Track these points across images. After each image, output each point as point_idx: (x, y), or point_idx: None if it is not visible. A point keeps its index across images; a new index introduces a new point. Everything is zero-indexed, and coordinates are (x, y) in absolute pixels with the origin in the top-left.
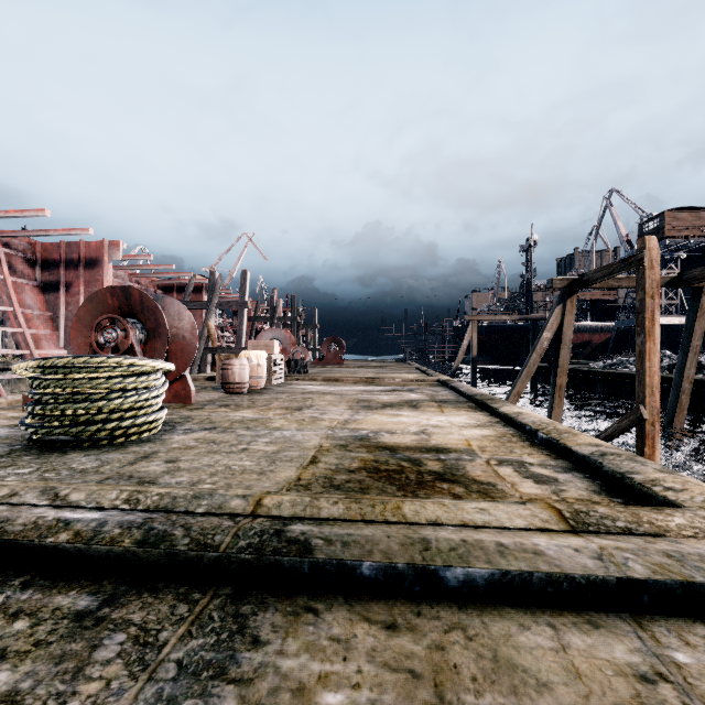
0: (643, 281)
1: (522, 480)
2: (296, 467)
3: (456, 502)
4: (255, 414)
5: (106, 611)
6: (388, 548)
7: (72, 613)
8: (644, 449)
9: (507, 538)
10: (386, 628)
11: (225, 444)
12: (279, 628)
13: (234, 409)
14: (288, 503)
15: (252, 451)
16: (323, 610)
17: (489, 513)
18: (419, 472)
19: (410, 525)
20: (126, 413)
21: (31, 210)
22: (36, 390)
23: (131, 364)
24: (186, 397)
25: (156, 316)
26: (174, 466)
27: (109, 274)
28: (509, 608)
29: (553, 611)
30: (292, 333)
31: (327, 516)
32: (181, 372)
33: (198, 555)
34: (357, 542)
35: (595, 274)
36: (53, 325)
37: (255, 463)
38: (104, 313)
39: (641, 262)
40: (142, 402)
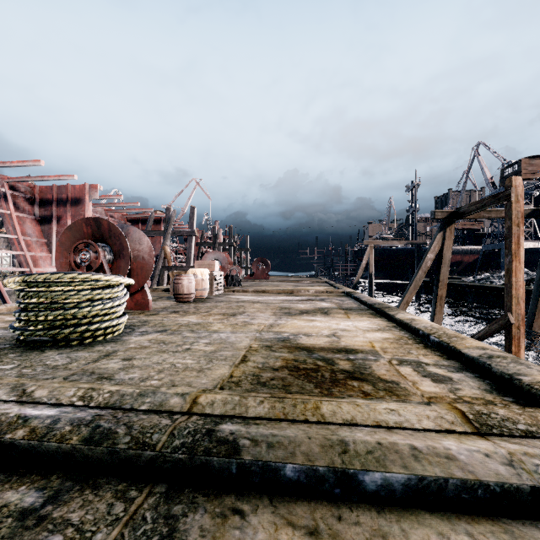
0: (510, 212)
1: (421, 379)
2: (229, 365)
3: (368, 403)
4: (198, 319)
5: (48, 509)
6: (309, 449)
7: (17, 510)
8: (511, 348)
9: (419, 440)
10: (308, 534)
11: (172, 344)
12: (206, 532)
13: (182, 314)
14: (220, 402)
15: (194, 350)
16: (249, 512)
17: (399, 414)
18: (332, 370)
19: (328, 425)
20: (93, 319)
21: (30, 161)
22: (23, 300)
23: (97, 279)
24: (145, 305)
25: (121, 241)
26: (129, 363)
27: (89, 210)
28: (426, 513)
29: (469, 518)
30: (229, 255)
31: (254, 414)
32: (141, 286)
33: (137, 454)
34: (281, 443)
35: (470, 207)
36: (47, 249)
37: (195, 361)
38: (80, 239)
39: (509, 197)
40: (107, 310)
